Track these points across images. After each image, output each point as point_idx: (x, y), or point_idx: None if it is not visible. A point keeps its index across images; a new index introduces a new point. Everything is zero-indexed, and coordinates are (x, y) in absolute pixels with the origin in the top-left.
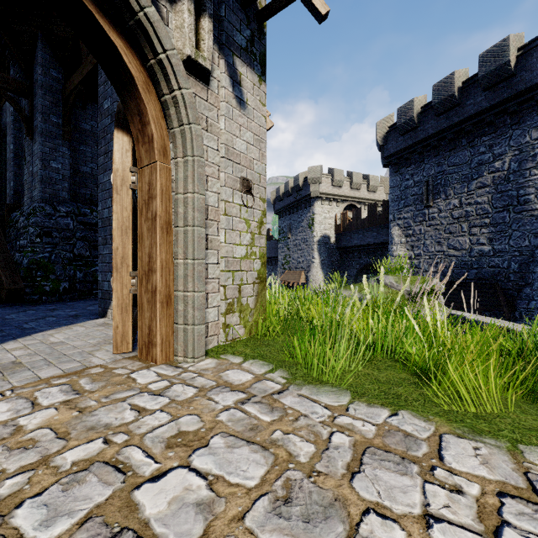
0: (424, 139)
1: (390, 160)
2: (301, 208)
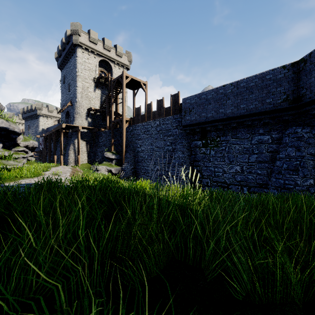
0: (27, 116)
1: (24, 119)
2: None
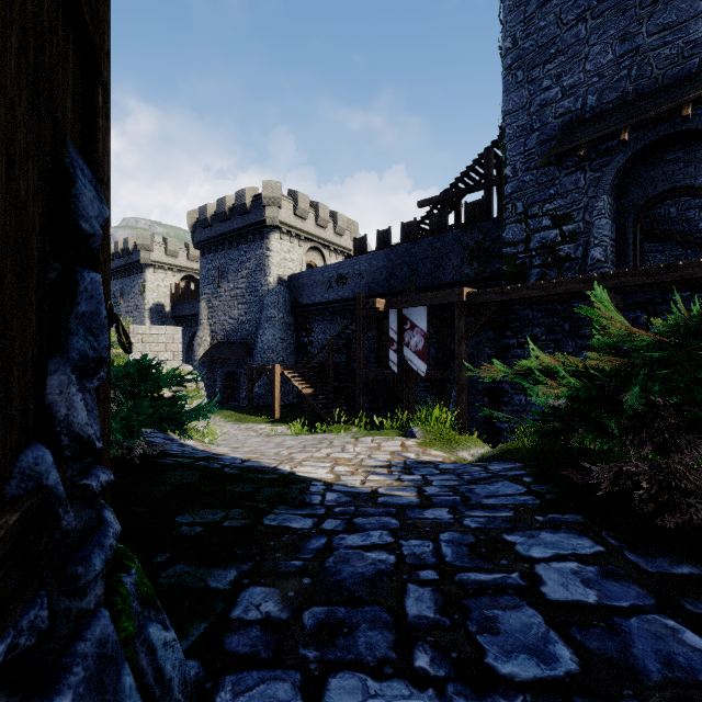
0: (216, 237)
1: (198, 246)
2: (133, 272)
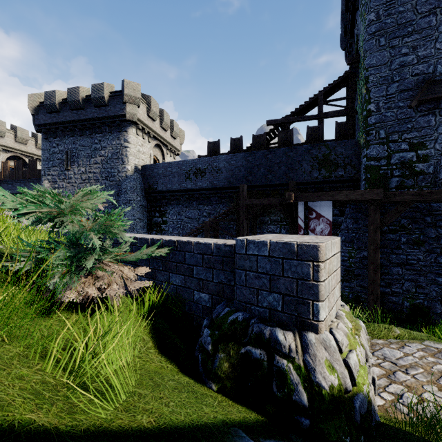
0: (64, 122)
1: (41, 129)
2: None
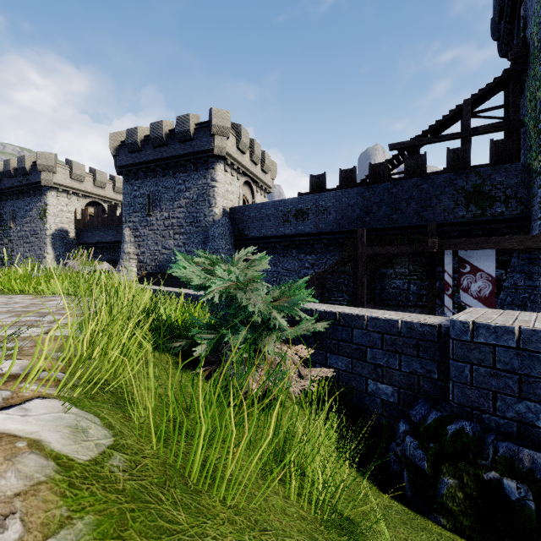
0: (146, 162)
1: (122, 171)
2: (29, 194)
